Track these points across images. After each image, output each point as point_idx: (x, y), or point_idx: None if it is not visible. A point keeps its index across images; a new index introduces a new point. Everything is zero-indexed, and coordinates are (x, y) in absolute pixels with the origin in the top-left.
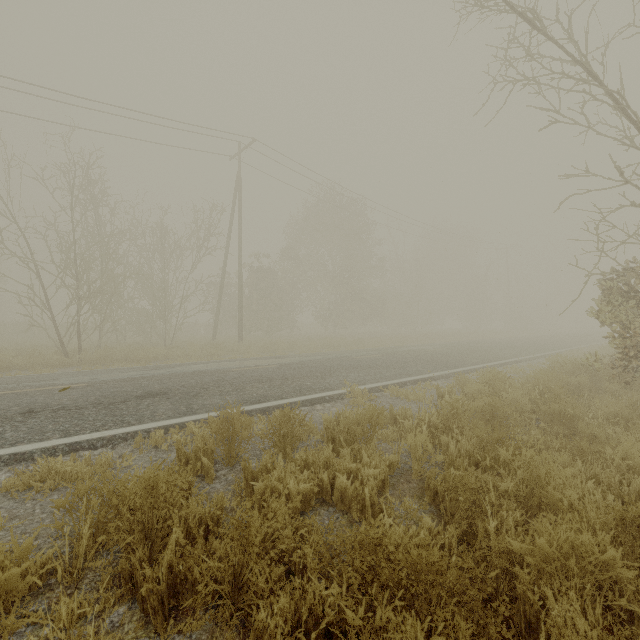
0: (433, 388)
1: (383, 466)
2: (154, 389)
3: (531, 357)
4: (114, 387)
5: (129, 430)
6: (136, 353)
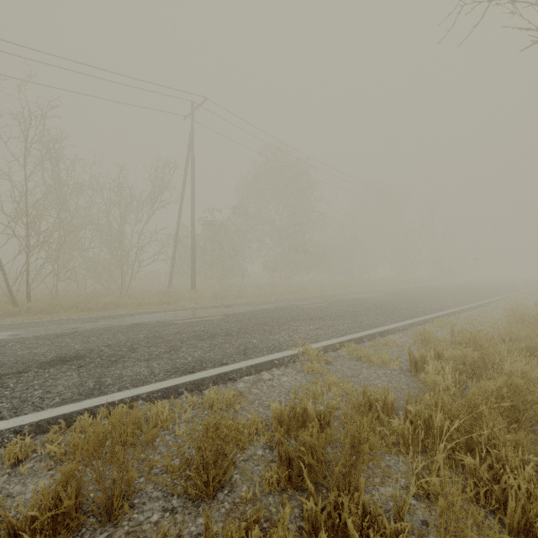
0: (393, 344)
1: None
2: (71, 351)
3: (475, 305)
4: (26, 348)
5: None
6: (87, 302)
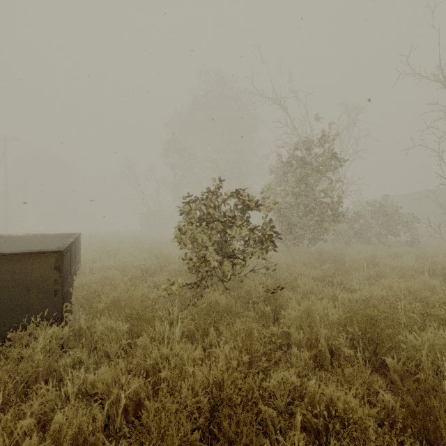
0: None
1: None
2: None
3: None
4: None
5: None
6: None
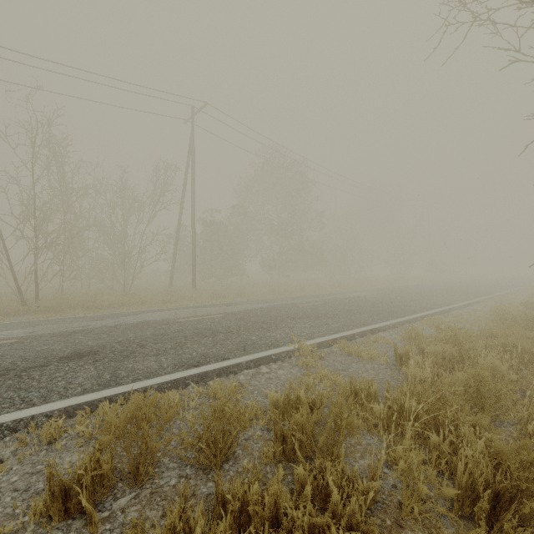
0: (383, 341)
1: (362, 507)
2: (85, 347)
3: (465, 304)
4: (43, 344)
5: (24, 415)
6: (92, 300)
